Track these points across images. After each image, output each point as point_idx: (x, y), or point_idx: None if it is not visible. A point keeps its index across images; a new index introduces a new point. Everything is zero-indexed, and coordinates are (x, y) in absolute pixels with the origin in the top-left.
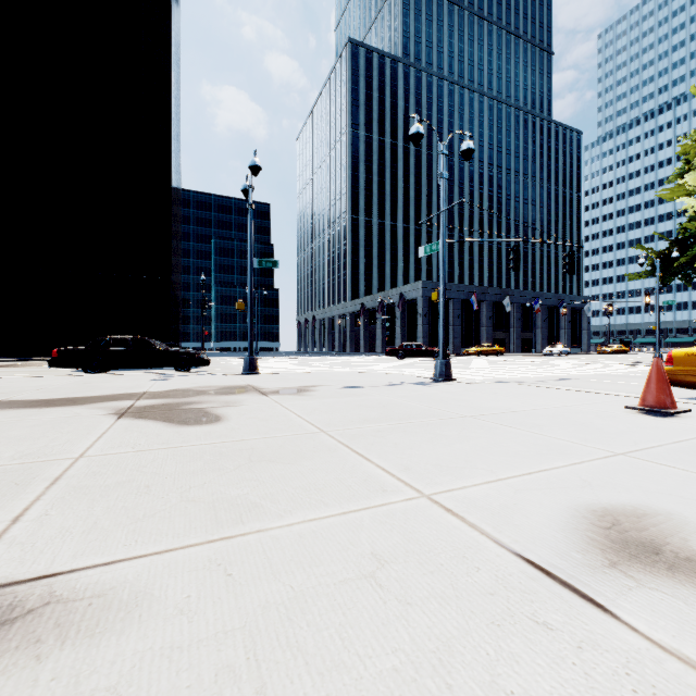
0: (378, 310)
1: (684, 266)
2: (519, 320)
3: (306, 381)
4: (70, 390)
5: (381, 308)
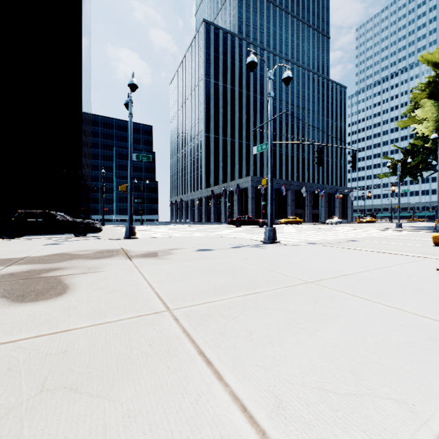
0: (223, 195)
1: (413, 168)
2: (310, 202)
3: (169, 244)
4: None
5: (224, 193)
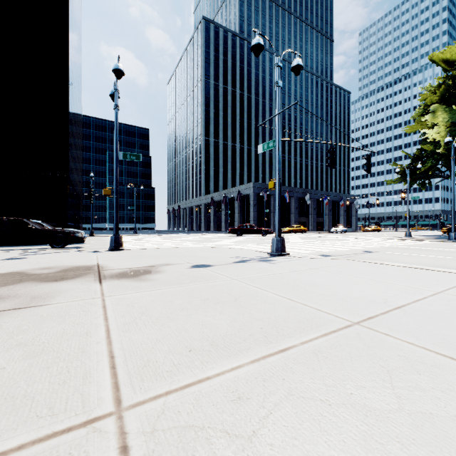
0: (223, 202)
1: (421, 175)
2: (315, 209)
3: (158, 258)
4: None
5: (225, 200)
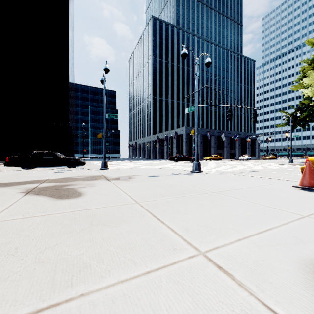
0: (165, 139)
1: (302, 120)
2: (228, 144)
3: (130, 172)
4: (8, 178)
5: (166, 138)
